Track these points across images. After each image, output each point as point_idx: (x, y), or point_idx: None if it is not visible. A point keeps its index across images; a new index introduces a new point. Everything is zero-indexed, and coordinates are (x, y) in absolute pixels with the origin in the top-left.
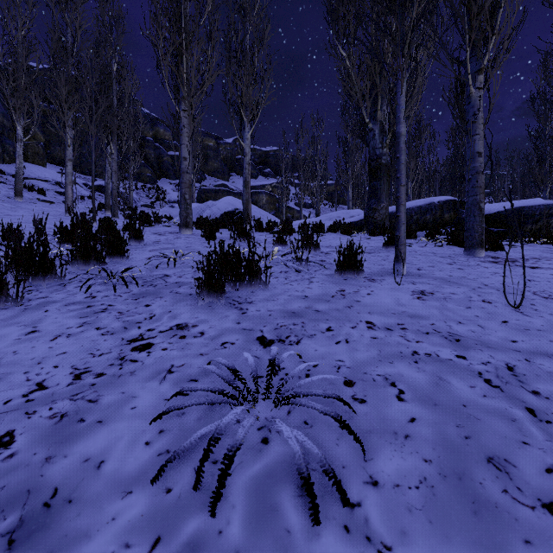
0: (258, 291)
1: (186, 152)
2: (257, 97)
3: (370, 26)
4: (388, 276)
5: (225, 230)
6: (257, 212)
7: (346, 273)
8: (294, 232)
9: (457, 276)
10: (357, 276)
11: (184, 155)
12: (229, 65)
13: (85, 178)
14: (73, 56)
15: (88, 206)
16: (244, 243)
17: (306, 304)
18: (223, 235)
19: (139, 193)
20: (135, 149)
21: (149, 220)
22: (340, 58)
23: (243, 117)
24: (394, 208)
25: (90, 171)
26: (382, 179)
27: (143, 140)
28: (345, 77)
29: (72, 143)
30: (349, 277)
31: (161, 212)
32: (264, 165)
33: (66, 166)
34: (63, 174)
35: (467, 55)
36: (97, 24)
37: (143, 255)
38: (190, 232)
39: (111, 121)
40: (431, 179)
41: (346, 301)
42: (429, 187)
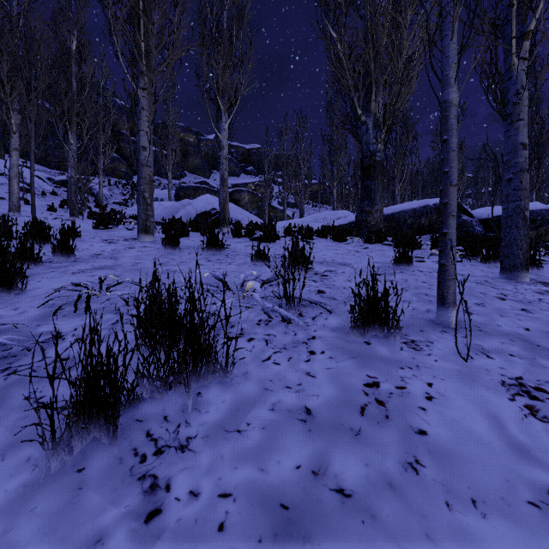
0: (211, 391)
1: (145, 140)
2: (235, 81)
3: (364, 3)
4: (432, 330)
5: (197, 234)
6: (238, 212)
7: (367, 328)
8: (278, 238)
9: (537, 329)
10: (386, 337)
11: (143, 144)
12: (203, 44)
13: (51, 172)
14: (19, 27)
15: (49, 202)
16: (214, 256)
17: (311, 452)
18: (192, 242)
19: (112, 189)
20: (105, 142)
21: (106, 222)
22: (330, 41)
23: (220, 105)
24: (386, 210)
25: (57, 165)
26: (376, 178)
27: (117, 133)
28: (335, 62)
29: (18, 129)
30: (372, 336)
31: (130, 210)
32: (247, 163)
33: (10, 156)
34: (24, 167)
35: (513, 11)
36: (58, 0)
37: (56, 282)
38: (151, 239)
39: (68, 106)
40: (413, 180)
41: (395, 432)
42: (412, 189)
